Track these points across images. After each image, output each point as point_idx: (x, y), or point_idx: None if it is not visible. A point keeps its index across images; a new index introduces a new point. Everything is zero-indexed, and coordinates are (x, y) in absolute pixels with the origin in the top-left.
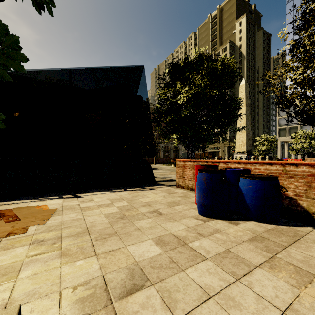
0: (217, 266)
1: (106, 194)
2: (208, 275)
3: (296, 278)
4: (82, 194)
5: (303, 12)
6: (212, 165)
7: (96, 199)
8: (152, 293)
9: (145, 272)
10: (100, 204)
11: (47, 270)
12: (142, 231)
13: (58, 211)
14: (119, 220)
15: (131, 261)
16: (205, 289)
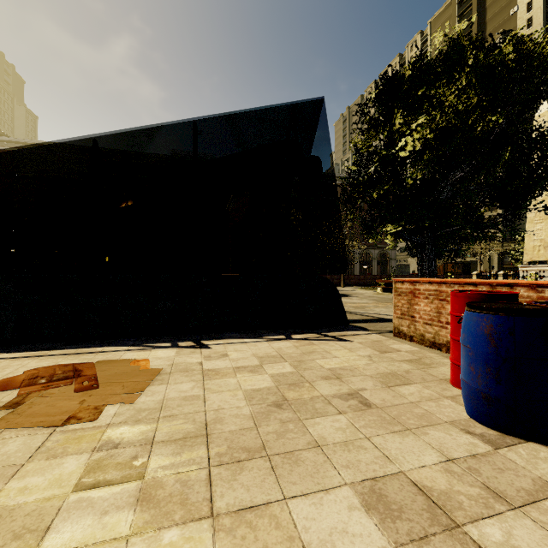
0: None
1: (252, 343)
2: None
3: None
4: (211, 340)
5: None
6: (495, 292)
7: (233, 353)
8: None
9: None
10: (238, 367)
11: (99, 544)
12: (326, 453)
13: (164, 374)
14: (273, 412)
15: None
16: None
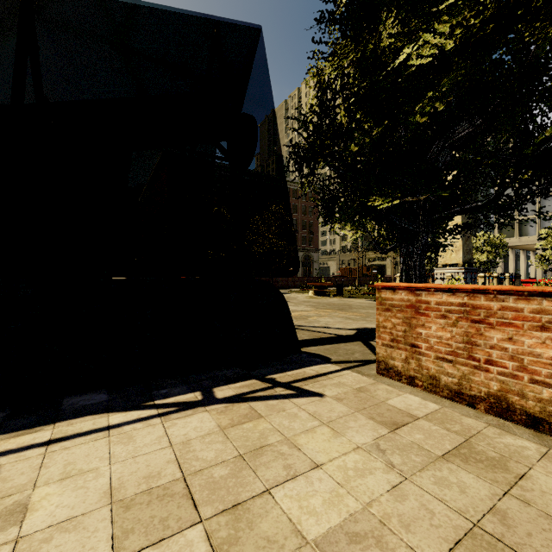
0: None
1: (125, 430)
2: None
3: None
4: (21, 431)
5: None
6: None
7: (49, 492)
8: None
9: None
10: None
11: None
12: None
13: None
14: None
15: None
16: None
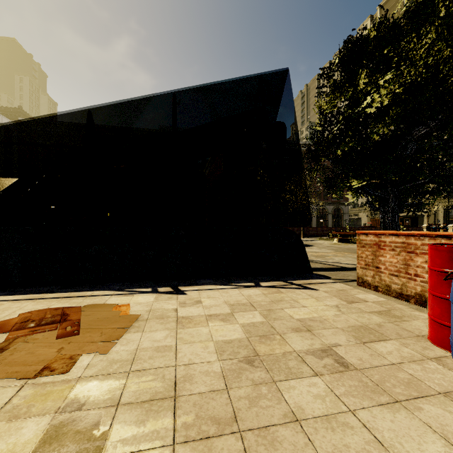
0: None
1: (224, 290)
2: None
3: None
4: (187, 286)
5: None
6: None
7: (206, 299)
8: None
9: None
10: (210, 315)
11: None
12: (307, 432)
13: (141, 321)
14: (244, 370)
15: None
16: None
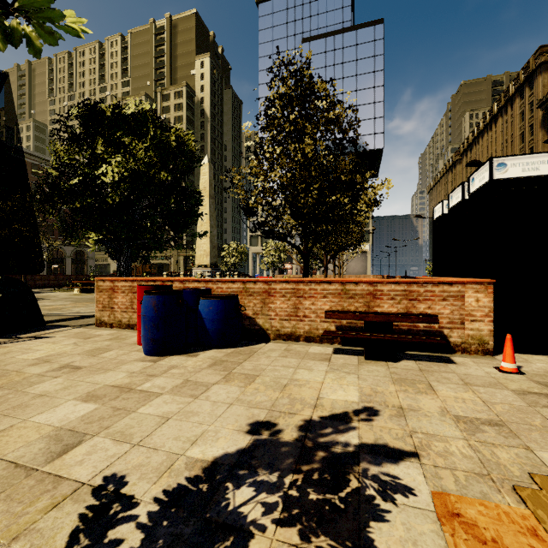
0: (175, 396)
1: None
2: (166, 405)
3: (245, 381)
4: None
5: (265, 112)
6: (163, 284)
7: None
8: (98, 441)
9: (79, 430)
10: None
11: None
12: (51, 395)
13: None
14: None
15: (48, 429)
16: (164, 415)
